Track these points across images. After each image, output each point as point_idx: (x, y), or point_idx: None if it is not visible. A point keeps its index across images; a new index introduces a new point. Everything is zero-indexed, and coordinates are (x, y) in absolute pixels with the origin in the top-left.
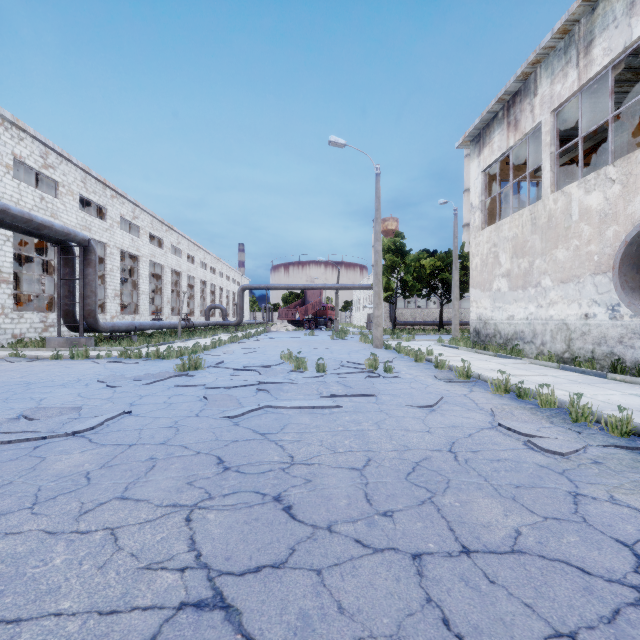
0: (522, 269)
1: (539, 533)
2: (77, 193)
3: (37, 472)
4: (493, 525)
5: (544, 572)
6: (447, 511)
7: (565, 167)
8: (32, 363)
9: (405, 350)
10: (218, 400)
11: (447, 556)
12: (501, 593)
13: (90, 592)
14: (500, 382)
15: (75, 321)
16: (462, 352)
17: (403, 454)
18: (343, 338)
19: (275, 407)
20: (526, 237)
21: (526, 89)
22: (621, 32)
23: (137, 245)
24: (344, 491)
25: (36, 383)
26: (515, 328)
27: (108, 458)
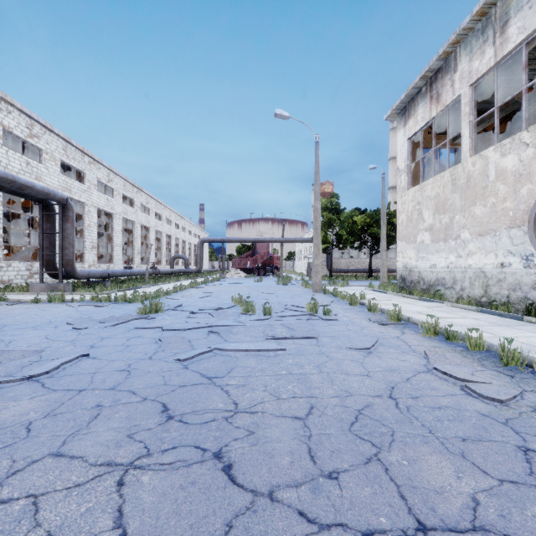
0: (443, 224)
1: (499, 502)
2: (59, 159)
3: None
4: (447, 491)
5: None
6: (395, 472)
7: (479, 136)
8: (13, 306)
9: (341, 294)
10: (172, 342)
11: None
12: None
13: None
14: (430, 325)
15: (55, 269)
16: (390, 296)
17: (345, 401)
18: (287, 284)
19: (223, 350)
20: (447, 196)
21: (447, 66)
22: (535, 12)
23: (111, 204)
24: (287, 446)
25: (11, 325)
26: (437, 275)
27: (55, 405)
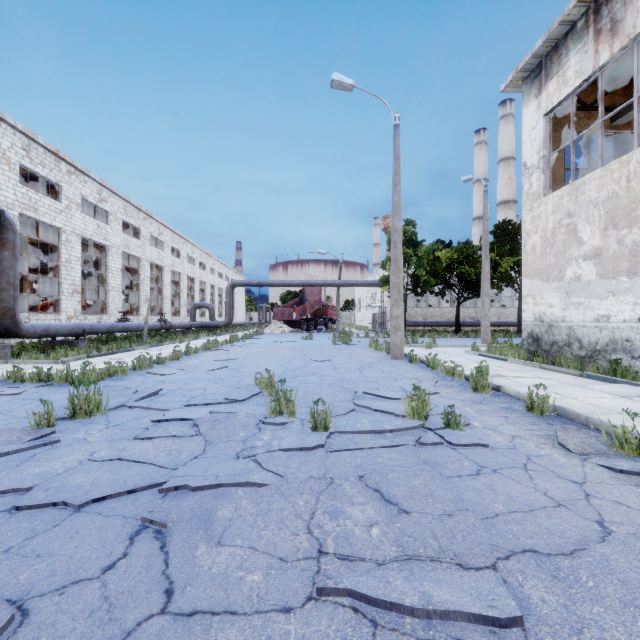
0: (628, 244)
1: None
2: (16, 163)
3: None
4: None
5: None
6: None
7: None
8: None
9: (445, 367)
10: None
11: None
12: None
13: None
14: None
15: None
16: (520, 367)
17: None
18: (347, 343)
19: None
20: (637, 194)
21: None
22: None
23: (105, 233)
24: None
25: None
26: (612, 334)
27: None
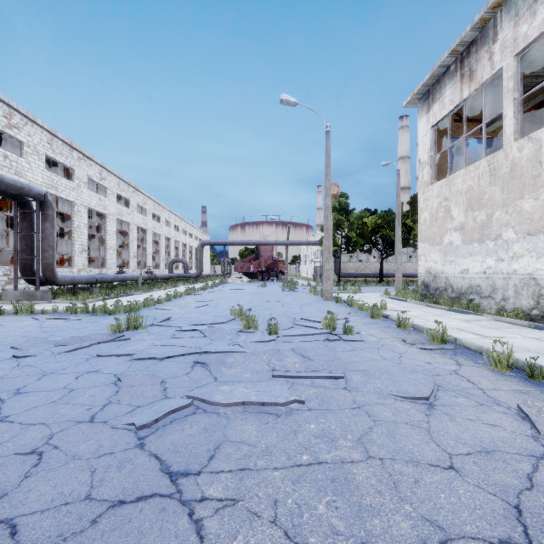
0: (478, 222)
1: None
2: (43, 153)
3: None
4: None
5: None
6: None
7: None
8: None
9: (358, 304)
10: (135, 385)
11: None
12: None
13: None
14: (501, 356)
15: (33, 274)
16: (413, 305)
17: None
18: (293, 290)
19: (208, 402)
20: (483, 189)
21: (483, 37)
22: None
23: (104, 204)
24: None
25: None
26: (470, 282)
27: None
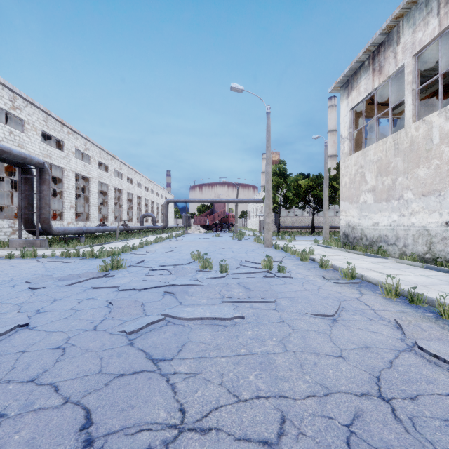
0: (386, 185)
1: None
2: (40, 129)
3: None
4: None
5: None
6: None
7: None
8: None
9: (291, 250)
10: (123, 307)
11: None
12: None
13: None
14: (391, 287)
15: (33, 226)
16: (335, 251)
17: (325, 405)
18: (241, 239)
19: (176, 318)
20: (389, 159)
21: (389, 40)
22: None
23: (88, 169)
24: None
25: None
26: (379, 233)
27: None
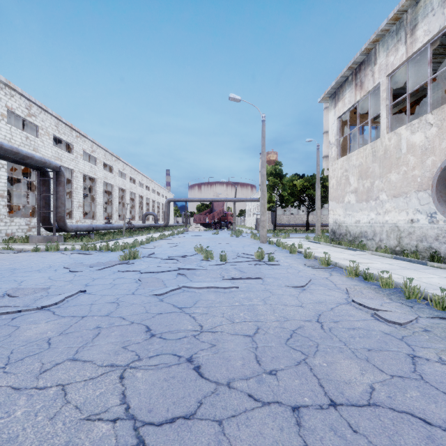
0: (366, 187)
1: (388, 389)
2: (52, 134)
3: (12, 338)
4: (353, 382)
5: (395, 422)
6: (317, 370)
7: (395, 115)
8: (18, 254)
9: (283, 245)
10: (149, 282)
11: (319, 409)
12: (363, 441)
13: (41, 440)
14: (352, 269)
15: (50, 224)
16: (323, 246)
17: (283, 324)
18: (239, 236)
19: (190, 287)
20: (368, 165)
21: (368, 60)
22: (437, 18)
23: (94, 170)
24: (240, 354)
25: (19, 269)
26: (361, 229)
27: (65, 327)
